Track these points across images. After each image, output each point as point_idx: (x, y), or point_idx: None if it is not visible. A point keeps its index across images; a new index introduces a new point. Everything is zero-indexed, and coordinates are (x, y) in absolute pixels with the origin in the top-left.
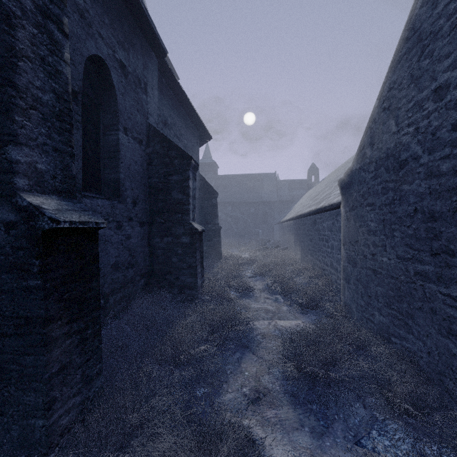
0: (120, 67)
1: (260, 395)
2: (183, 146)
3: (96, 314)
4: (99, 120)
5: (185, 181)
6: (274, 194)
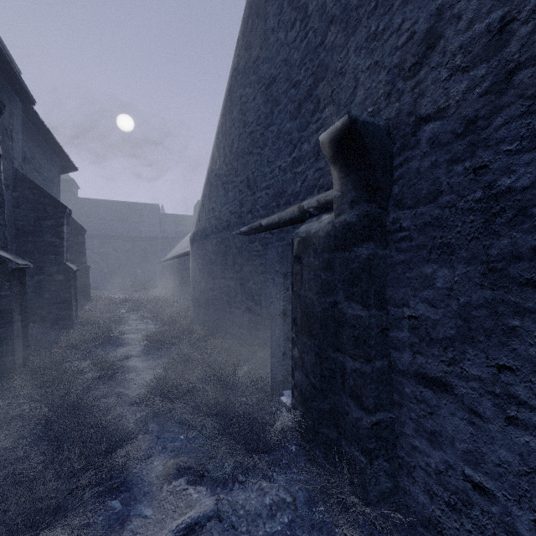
0: None
1: (128, 357)
2: (43, 178)
3: (26, 315)
4: None
5: (59, 227)
6: (157, 229)
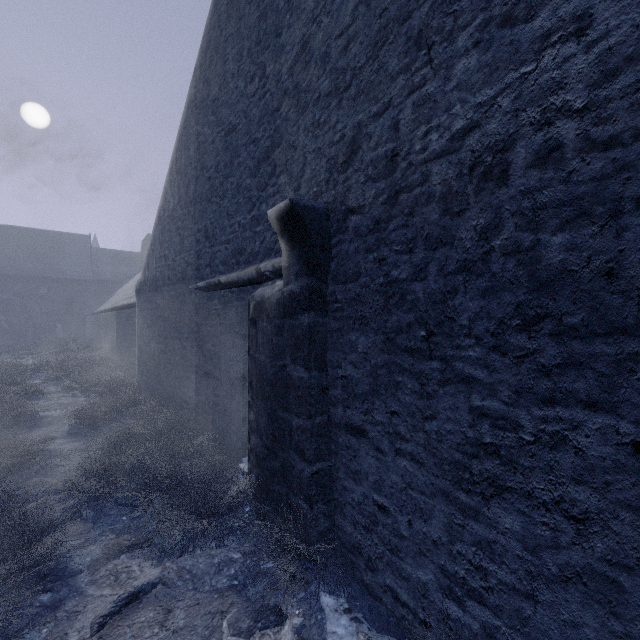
0: None
1: (49, 439)
2: None
3: None
4: None
5: None
6: (87, 269)
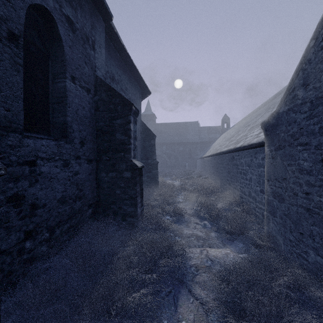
0: (67, 22)
1: None
2: (128, 98)
3: None
4: (48, 68)
5: (127, 124)
6: (197, 137)
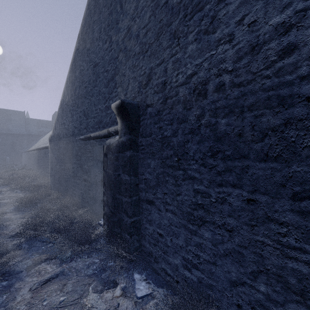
0: None
1: (4, 213)
2: None
3: None
4: None
5: None
6: (23, 128)
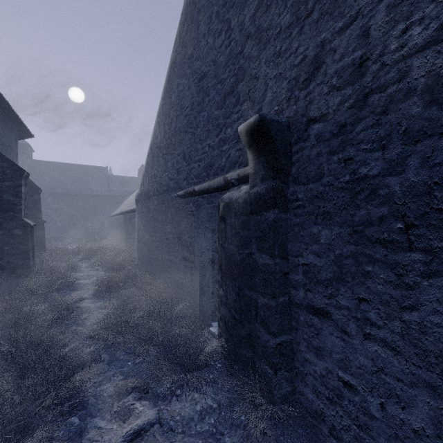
0: None
1: (81, 299)
2: (1, 144)
3: None
4: None
5: (18, 187)
6: (105, 188)
